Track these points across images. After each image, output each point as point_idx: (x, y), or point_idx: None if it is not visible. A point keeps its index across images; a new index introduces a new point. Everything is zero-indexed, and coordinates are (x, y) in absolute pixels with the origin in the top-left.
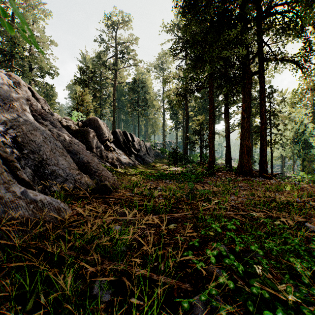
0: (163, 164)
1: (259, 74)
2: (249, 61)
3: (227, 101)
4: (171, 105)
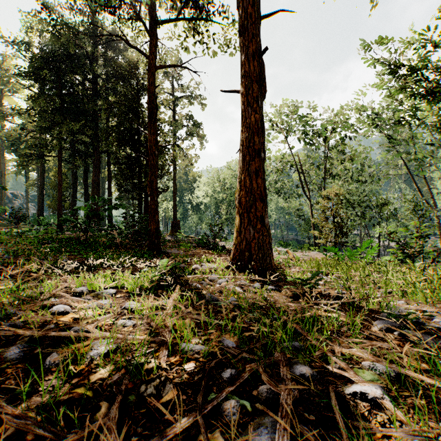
0: (1, 228)
1: (107, 154)
2: (99, 142)
3: (86, 165)
4: (16, 146)
